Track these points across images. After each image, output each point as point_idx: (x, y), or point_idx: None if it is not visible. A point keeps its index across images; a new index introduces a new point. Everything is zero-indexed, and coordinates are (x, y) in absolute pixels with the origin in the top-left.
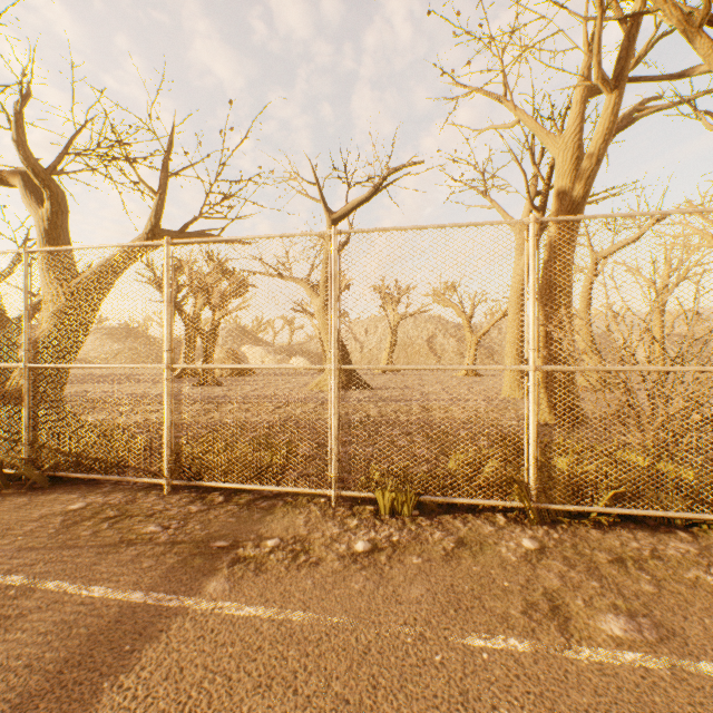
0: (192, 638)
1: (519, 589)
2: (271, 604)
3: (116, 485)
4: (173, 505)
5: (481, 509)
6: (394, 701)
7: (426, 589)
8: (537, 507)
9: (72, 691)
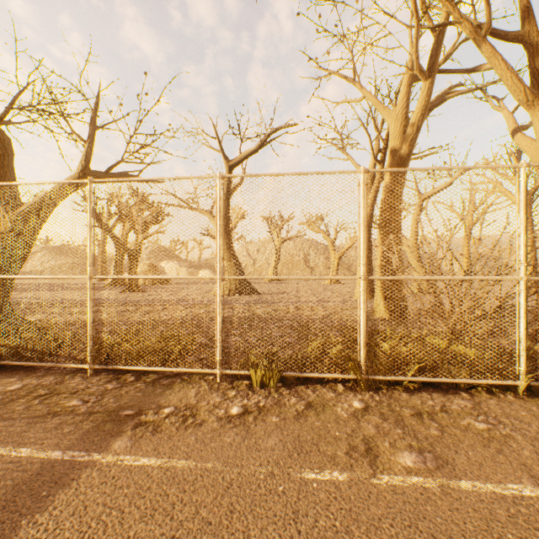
0: (96, 484)
1: (346, 437)
2: (161, 455)
3: (49, 370)
4: (93, 384)
5: (328, 381)
6: (245, 520)
7: (279, 440)
8: (366, 378)
9: None
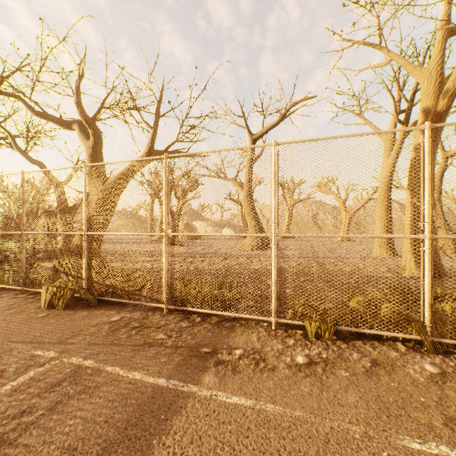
0: (202, 415)
1: (435, 405)
2: (248, 396)
3: (135, 306)
4: (170, 321)
5: (383, 338)
6: None
7: (358, 397)
8: (431, 340)
9: (135, 443)
